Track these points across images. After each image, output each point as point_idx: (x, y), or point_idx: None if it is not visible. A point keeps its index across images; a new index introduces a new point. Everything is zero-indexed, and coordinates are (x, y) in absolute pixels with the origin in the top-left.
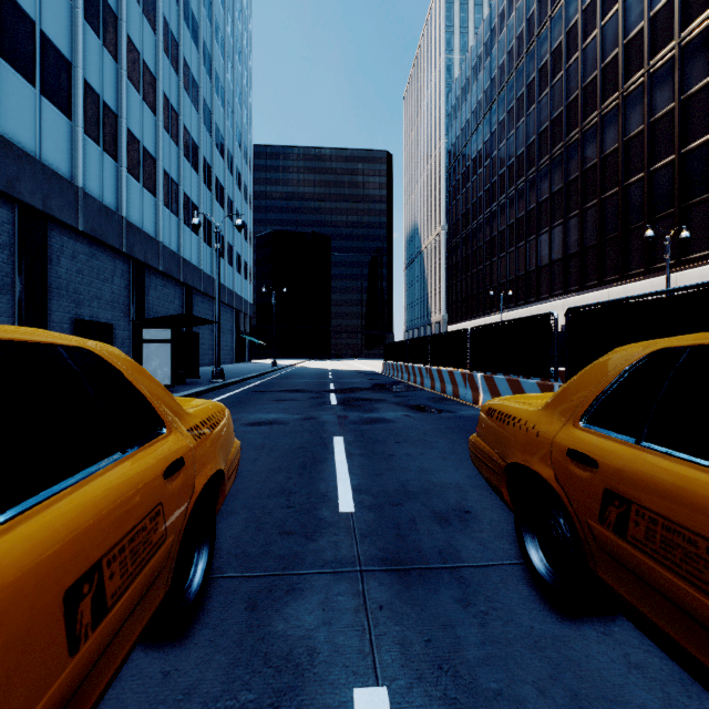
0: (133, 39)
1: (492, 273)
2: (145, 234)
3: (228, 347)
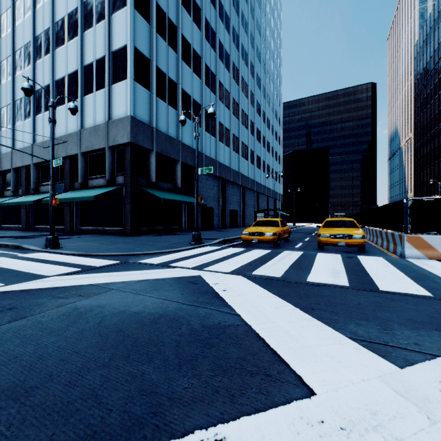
0: (242, 107)
1: None
2: (245, 176)
3: None
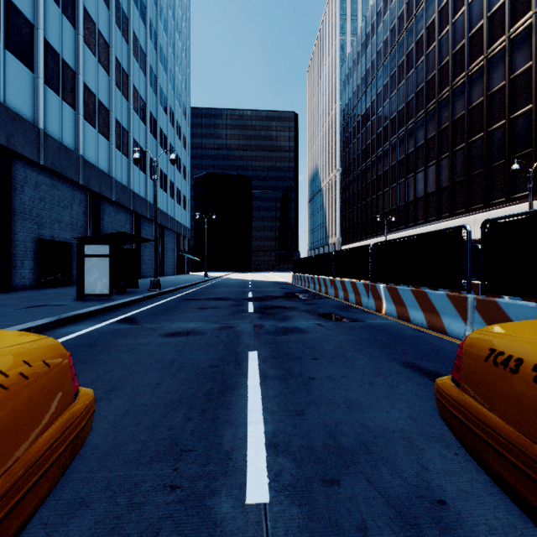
0: (89, 11)
1: (377, 204)
2: (100, 170)
3: (171, 262)
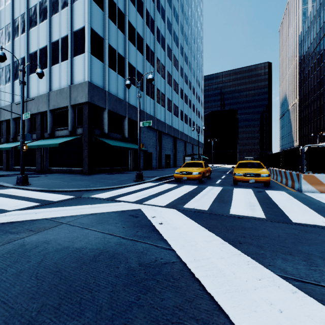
0: (174, 78)
1: (320, 122)
2: (176, 129)
3: None
